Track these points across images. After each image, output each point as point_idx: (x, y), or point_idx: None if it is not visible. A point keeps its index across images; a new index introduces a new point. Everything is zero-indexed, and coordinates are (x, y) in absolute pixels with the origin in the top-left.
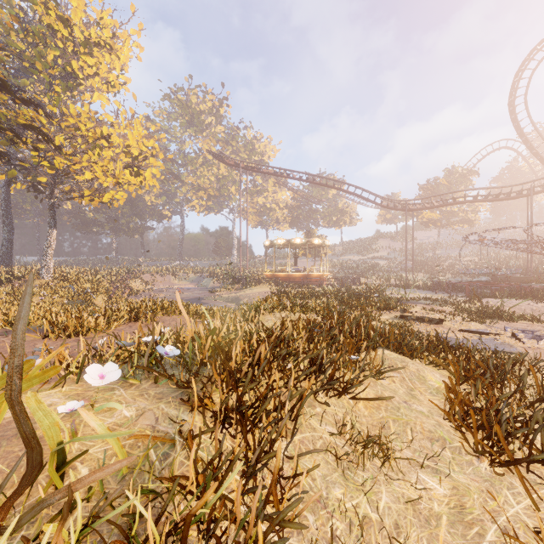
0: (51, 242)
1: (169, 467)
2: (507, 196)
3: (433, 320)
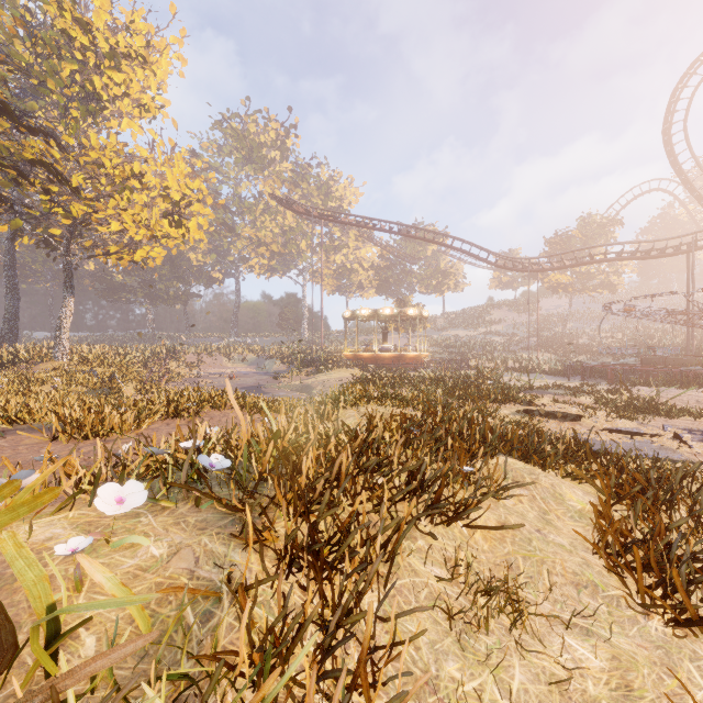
0: (67, 313)
1: (212, 634)
2: (660, 253)
3: (567, 415)
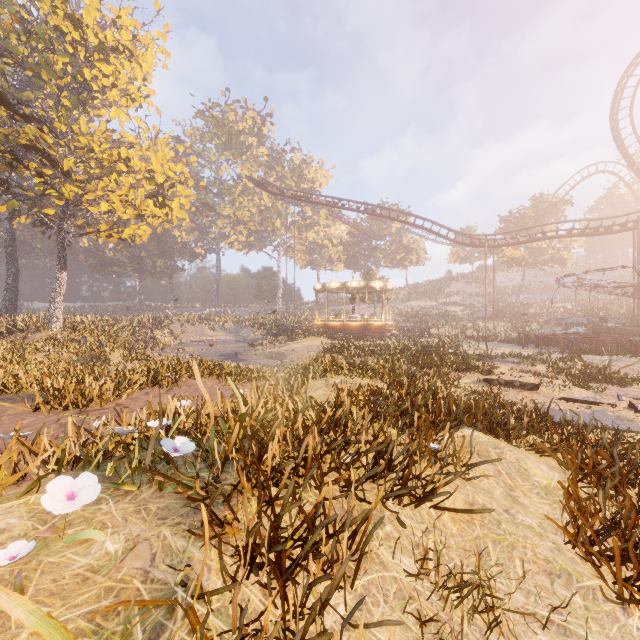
0: (60, 286)
1: None
2: (608, 230)
3: (526, 384)
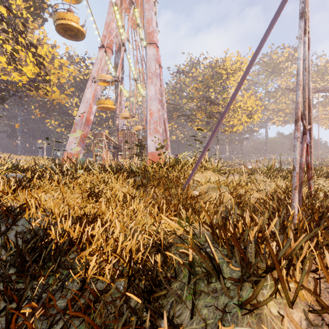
0: (217, 150)
1: None
2: None
3: None
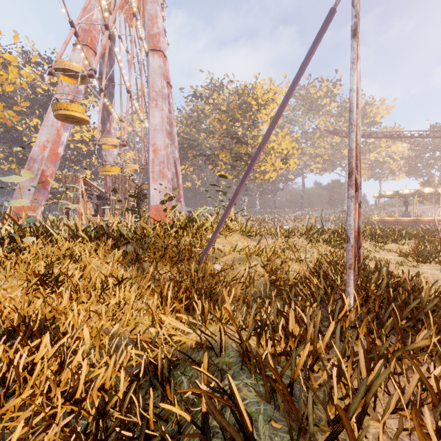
0: (245, 203)
1: None
2: None
3: None
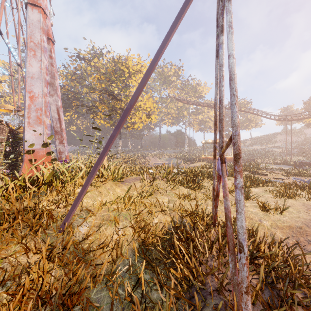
0: (120, 145)
1: None
2: None
3: (263, 174)
